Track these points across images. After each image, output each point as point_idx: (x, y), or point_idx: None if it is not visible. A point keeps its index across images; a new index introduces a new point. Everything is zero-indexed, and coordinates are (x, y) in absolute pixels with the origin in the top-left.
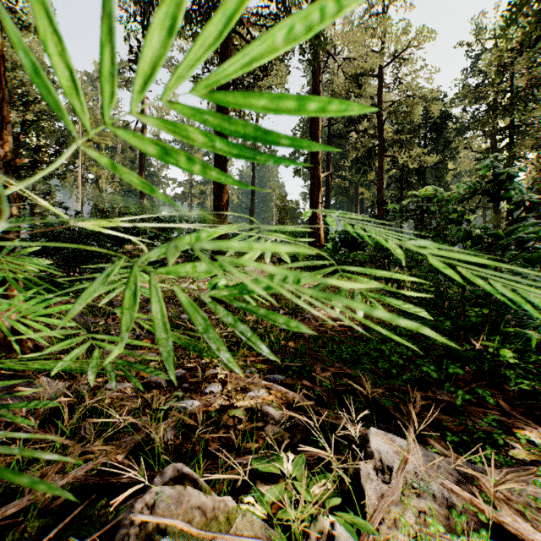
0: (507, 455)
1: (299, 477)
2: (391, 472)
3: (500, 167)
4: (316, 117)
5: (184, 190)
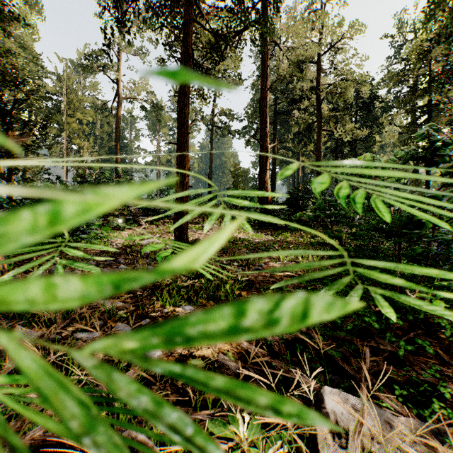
0: (452, 407)
1: (255, 439)
2: (347, 433)
3: (435, 136)
4: (265, 97)
5: (153, 159)
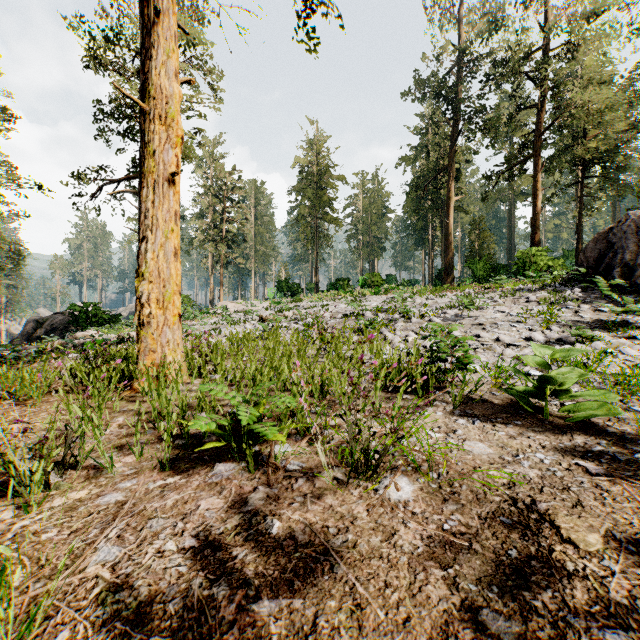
0: None
1: None
2: None
3: None
4: None
5: None
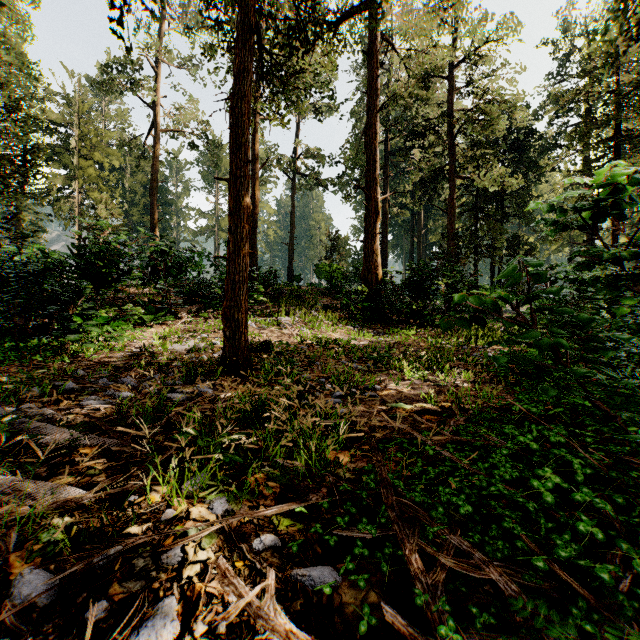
0: None
1: None
2: None
3: None
4: (373, 123)
5: (209, 222)
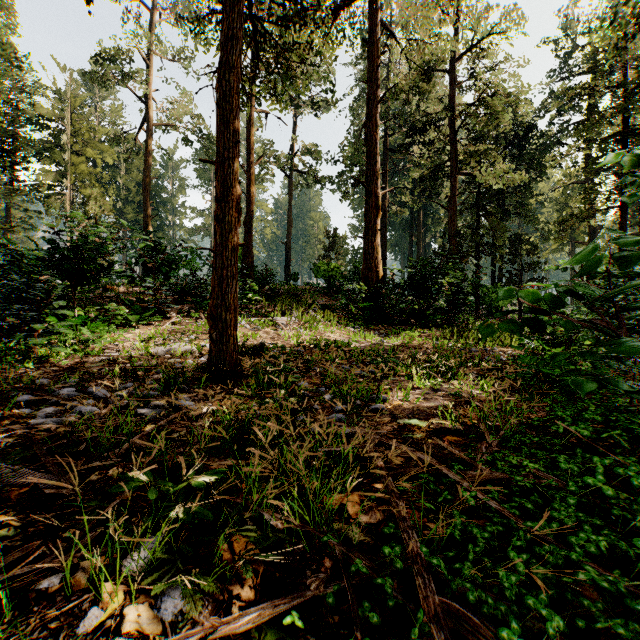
0: None
1: None
2: None
3: None
4: (373, 114)
5: (205, 221)
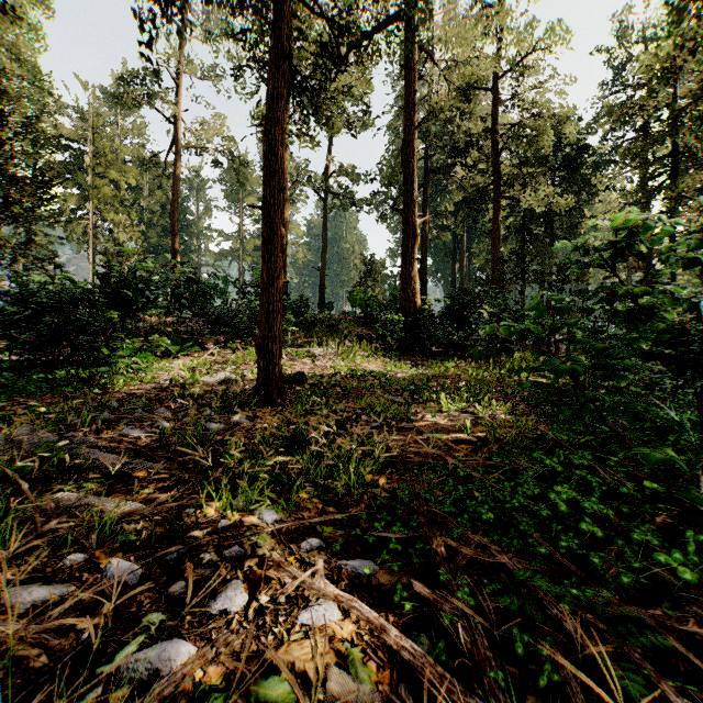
0: None
1: None
2: None
3: None
4: (411, 141)
5: (233, 245)
